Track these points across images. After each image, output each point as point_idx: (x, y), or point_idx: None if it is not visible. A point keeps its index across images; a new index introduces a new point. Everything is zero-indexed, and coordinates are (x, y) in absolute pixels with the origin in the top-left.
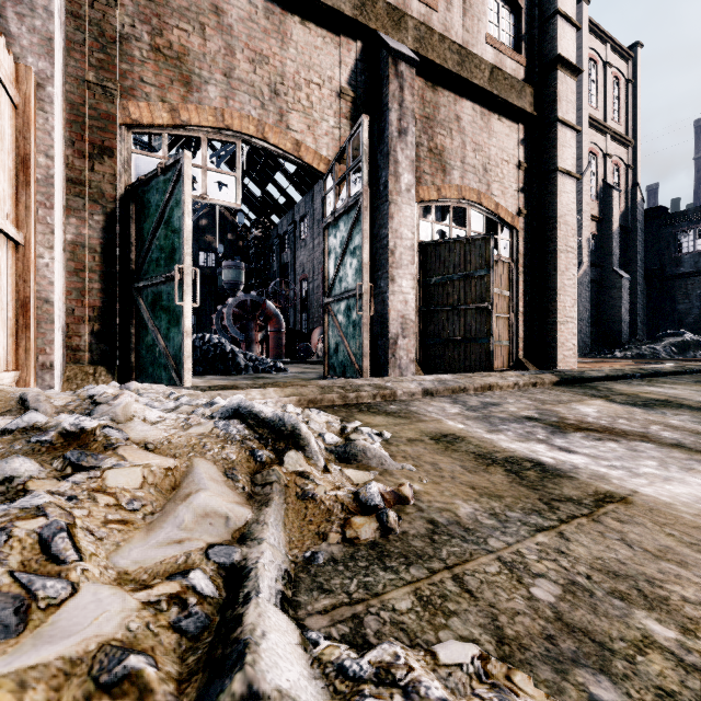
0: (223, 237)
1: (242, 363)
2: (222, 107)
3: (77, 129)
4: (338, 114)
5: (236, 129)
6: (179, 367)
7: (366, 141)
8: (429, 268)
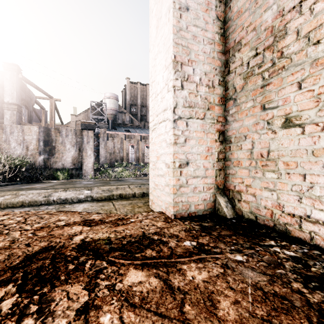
0: None
1: None
2: None
3: None
4: None
5: None
6: None
7: None
8: None
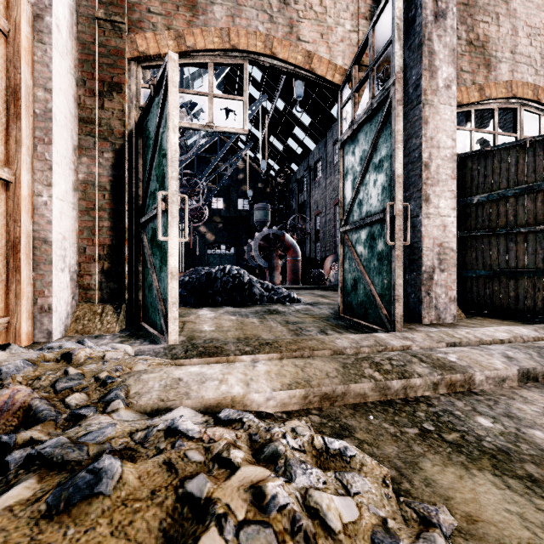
0: (255, 186)
1: (258, 293)
2: (228, 27)
3: (88, 68)
4: (356, 16)
5: (242, 48)
6: (167, 313)
7: (399, 12)
8: (469, 185)
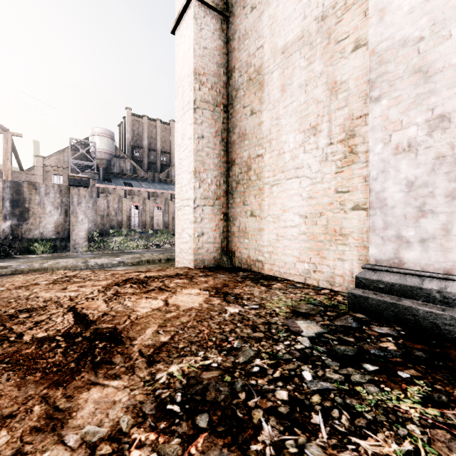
0: None
1: None
2: None
3: None
4: None
5: None
6: None
7: None
8: None
